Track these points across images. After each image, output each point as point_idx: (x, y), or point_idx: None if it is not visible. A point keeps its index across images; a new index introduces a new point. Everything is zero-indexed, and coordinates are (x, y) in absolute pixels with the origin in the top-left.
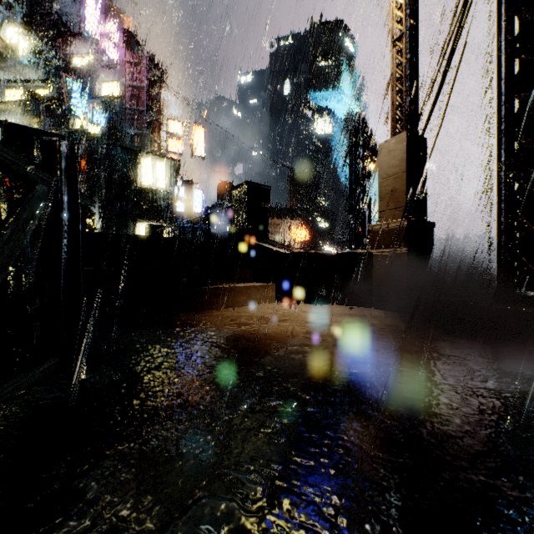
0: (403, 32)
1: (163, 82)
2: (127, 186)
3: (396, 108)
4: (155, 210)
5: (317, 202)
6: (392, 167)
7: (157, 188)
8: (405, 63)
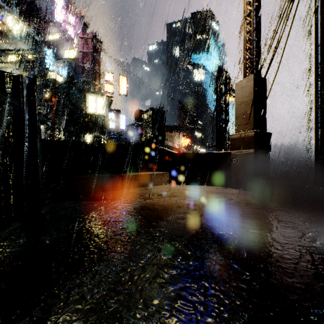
0: (251, 11)
1: (101, 49)
2: (79, 113)
3: (247, 60)
4: (97, 127)
5: (195, 122)
6: (244, 97)
7: (98, 114)
8: (253, 30)
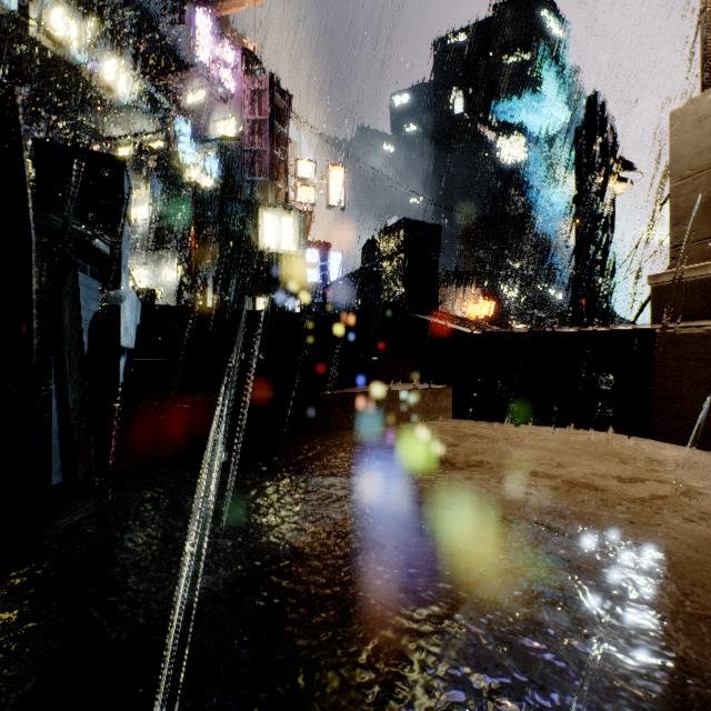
0: None
1: (290, 111)
2: (245, 251)
3: None
4: (280, 281)
5: (504, 261)
6: (708, 150)
7: (282, 252)
8: None
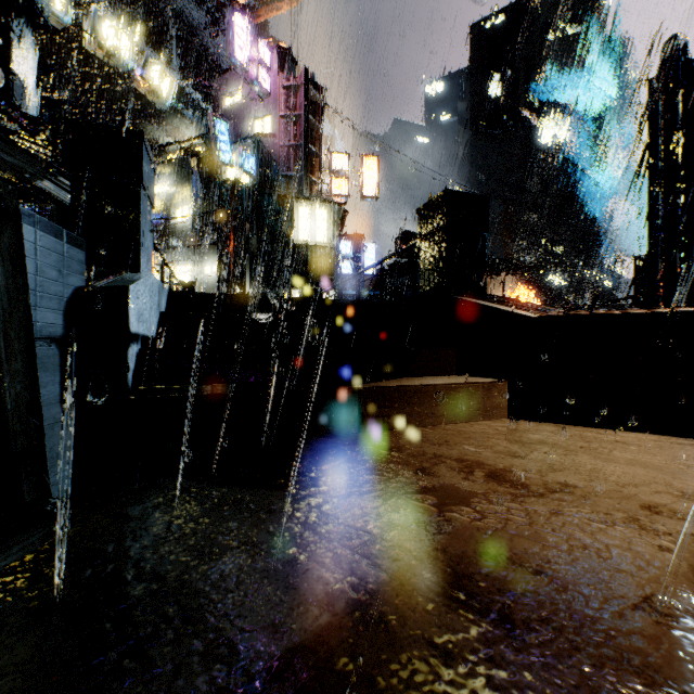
0: None
1: (325, 105)
2: (281, 244)
3: None
4: (315, 273)
5: (546, 248)
6: None
7: (317, 244)
8: None
